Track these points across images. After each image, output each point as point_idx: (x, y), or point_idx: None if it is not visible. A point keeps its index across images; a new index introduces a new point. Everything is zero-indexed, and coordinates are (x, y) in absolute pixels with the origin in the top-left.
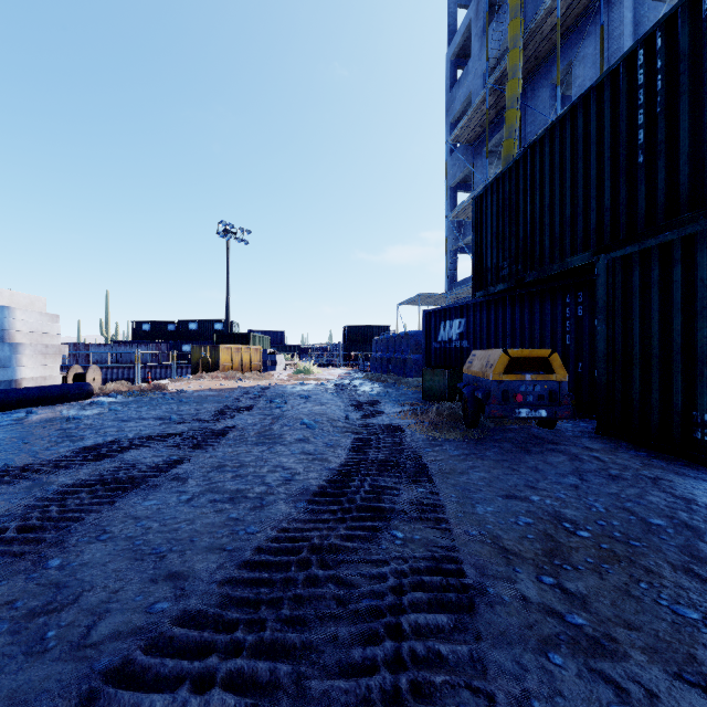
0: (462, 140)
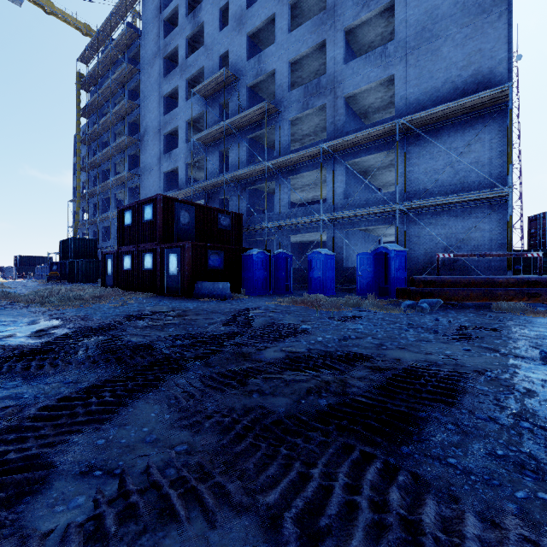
0: (74, 202)
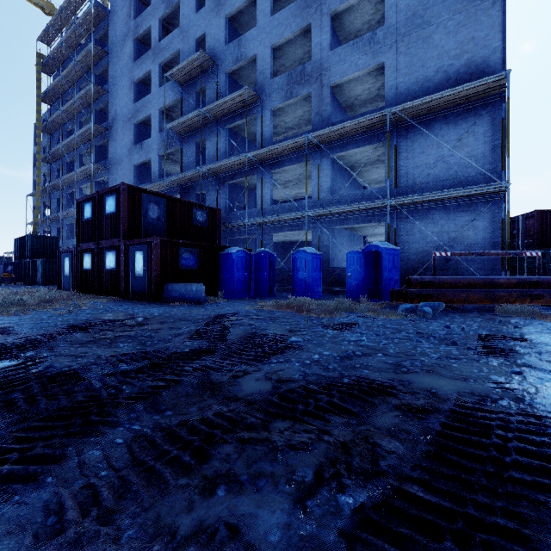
0: (34, 196)
